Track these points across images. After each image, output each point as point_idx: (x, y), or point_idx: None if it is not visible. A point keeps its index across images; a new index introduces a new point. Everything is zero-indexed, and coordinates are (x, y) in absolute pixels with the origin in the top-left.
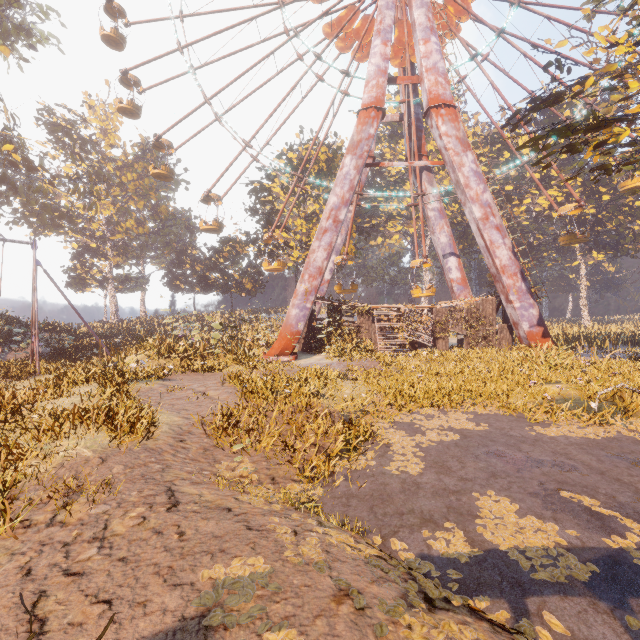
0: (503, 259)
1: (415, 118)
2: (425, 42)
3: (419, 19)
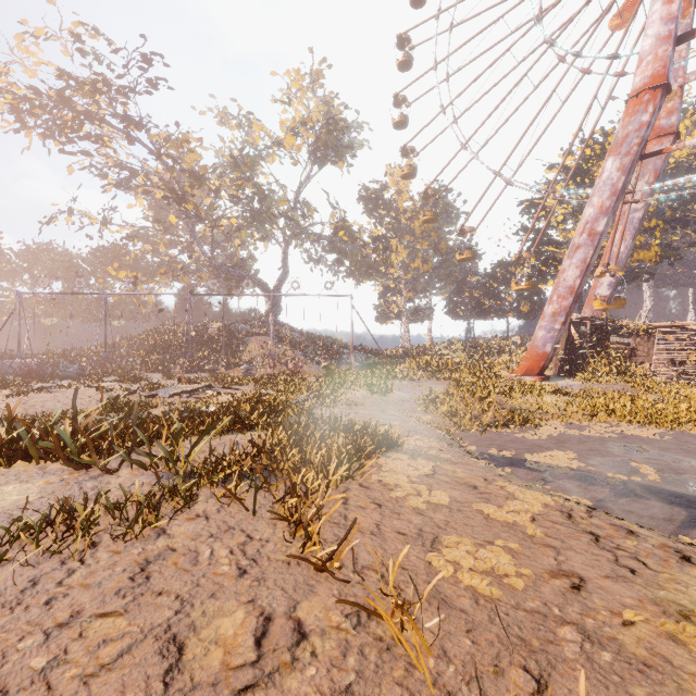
0: None
1: None
2: None
3: None
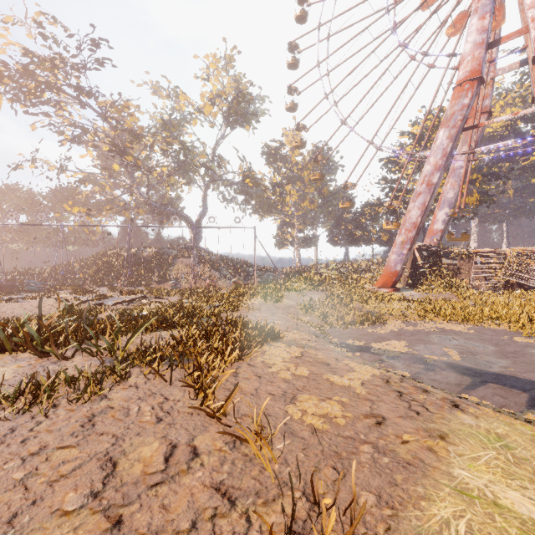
0: None
1: None
2: None
3: None
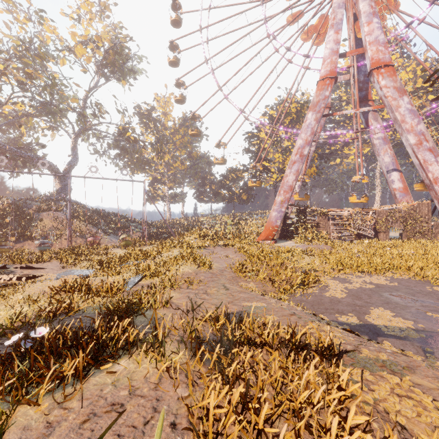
0: (435, 173)
1: (362, 75)
2: (368, 24)
3: (363, 9)
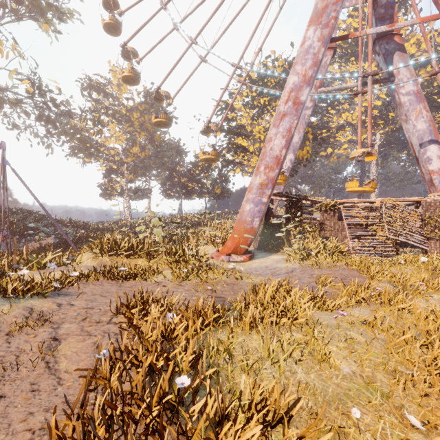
0: None
1: None
2: None
3: None
